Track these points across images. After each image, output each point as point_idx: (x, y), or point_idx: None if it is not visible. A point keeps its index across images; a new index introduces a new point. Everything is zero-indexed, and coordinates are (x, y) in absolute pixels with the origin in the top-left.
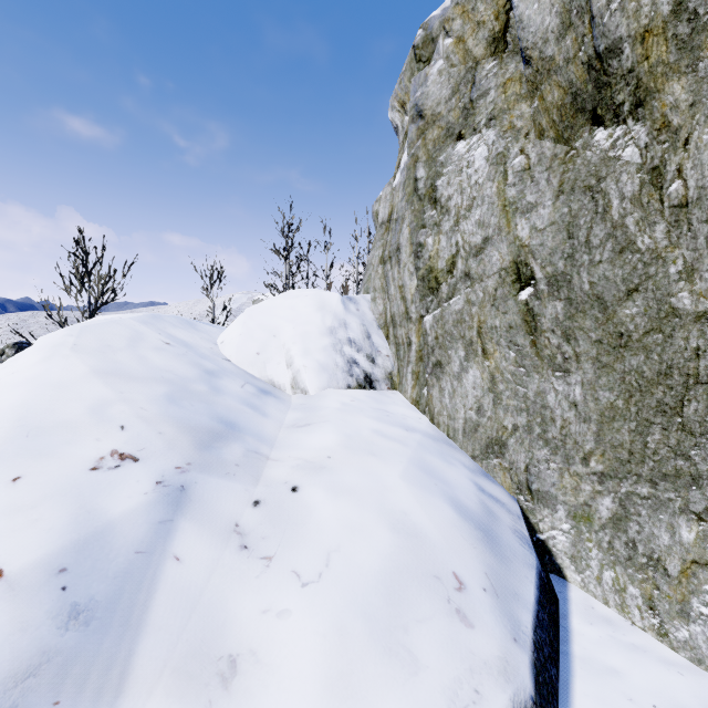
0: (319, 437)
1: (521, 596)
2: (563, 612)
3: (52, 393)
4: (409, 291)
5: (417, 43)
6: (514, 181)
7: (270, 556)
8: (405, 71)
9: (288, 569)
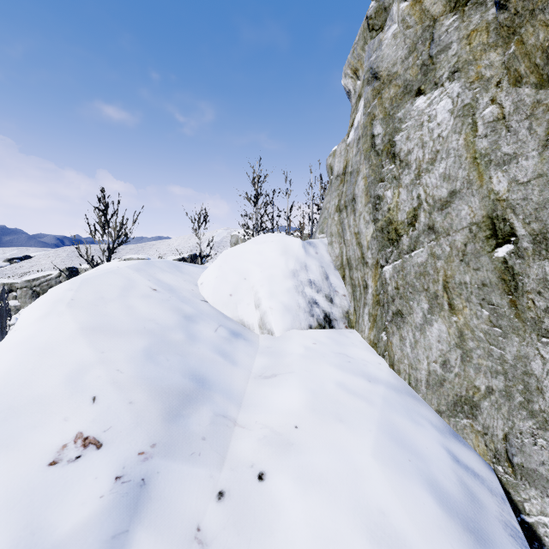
0: (285, 395)
1: None
2: None
3: (36, 359)
4: (365, 238)
5: (370, 14)
6: (486, 132)
7: None
8: (358, 41)
9: None
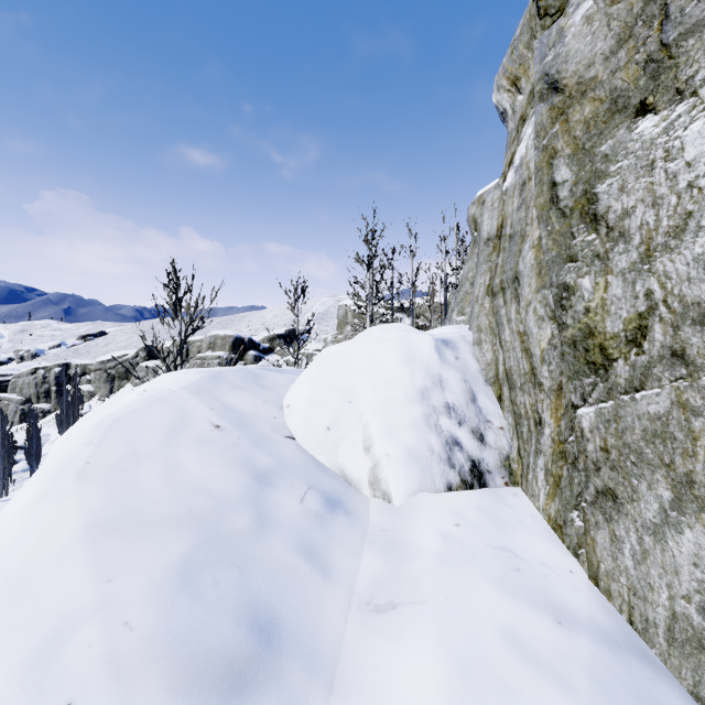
0: (410, 667)
1: None
2: None
3: None
4: (537, 344)
5: None
6: None
7: None
8: (520, 35)
9: None
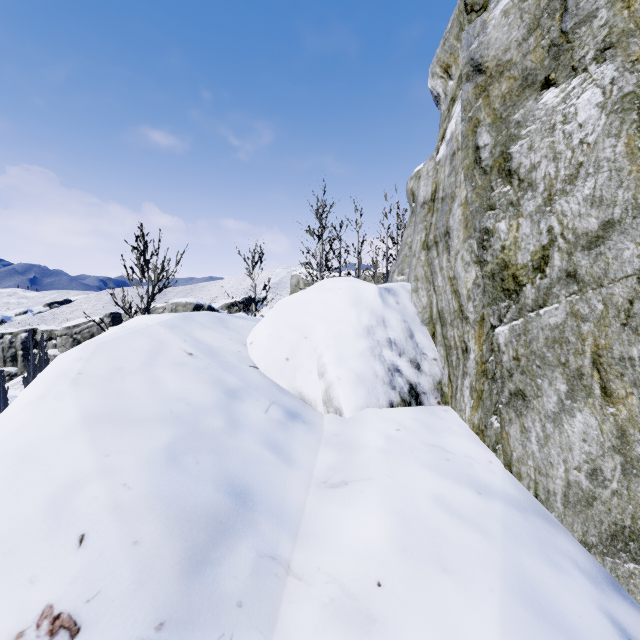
0: (360, 520)
1: None
2: None
3: (10, 471)
4: (464, 285)
5: None
6: None
7: None
8: (451, 28)
9: None
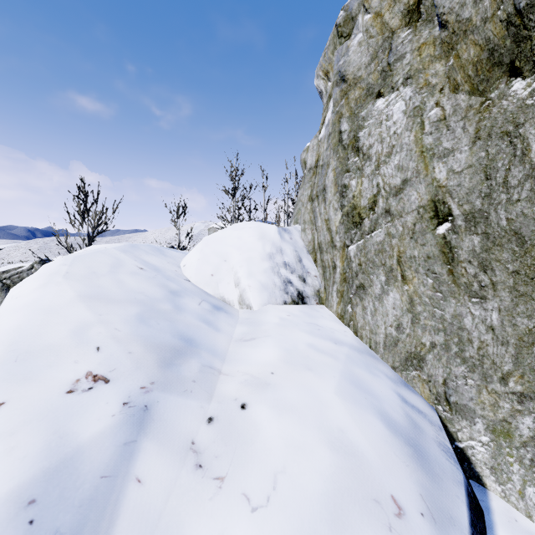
0: (262, 352)
1: (456, 520)
2: (488, 523)
3: (43, 317)
4: (334, 224)
5: (339, 22)
6: (431, 130)
7: (222, 477)
8: (329, 46)
9: (238, 491)
